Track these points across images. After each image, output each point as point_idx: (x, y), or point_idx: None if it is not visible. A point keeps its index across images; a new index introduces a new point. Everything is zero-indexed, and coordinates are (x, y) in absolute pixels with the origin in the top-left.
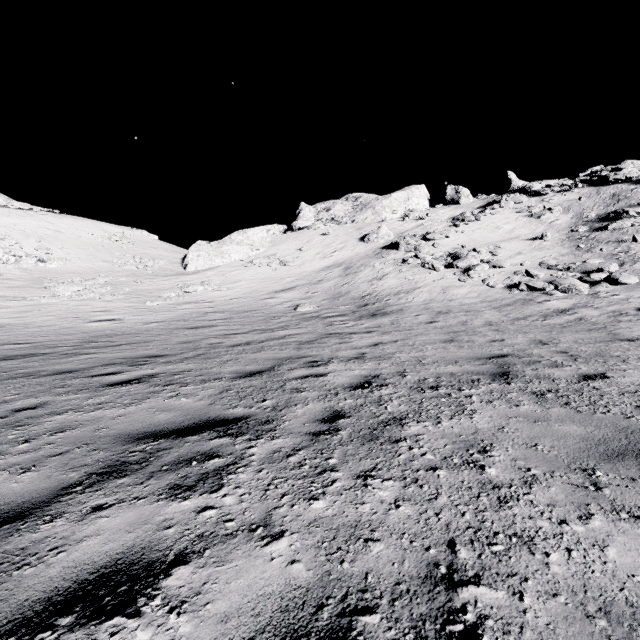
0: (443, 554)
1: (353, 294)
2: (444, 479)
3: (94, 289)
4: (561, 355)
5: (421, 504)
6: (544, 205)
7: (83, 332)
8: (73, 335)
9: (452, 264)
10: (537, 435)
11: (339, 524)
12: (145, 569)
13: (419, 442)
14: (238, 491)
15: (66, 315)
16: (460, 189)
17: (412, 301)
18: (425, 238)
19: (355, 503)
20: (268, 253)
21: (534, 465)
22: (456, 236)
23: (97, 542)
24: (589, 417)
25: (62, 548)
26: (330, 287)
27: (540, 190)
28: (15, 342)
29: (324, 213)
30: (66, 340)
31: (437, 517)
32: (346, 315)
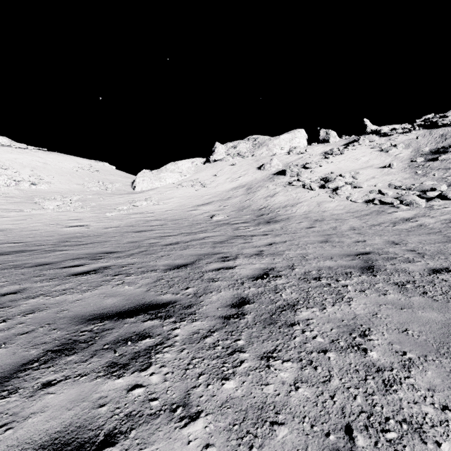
0: (342, 441)
1: (253, 207)
2: (334, 361)
3: (70, 204)
4: (411, 253)
5: (317, 386)
6: (391, 143)
7: (60, 234)
8: (53, 237)
9: (324, 185)
10: (405, 321)
11: (247, 405)
12: (77, 450)
13: (310, 326)
14: (163, 370)
15: (49, 222)
16: (329, 132)
17: (296, 212)
18: (304, 167)
19: (260, 384)
20: (192, 178)
21: (408, 349)
22: (327, 165)
23: (40, 419)
24: (445, 305)
25: (10, 425)
26: (236, 202)
27: (388, 132)
28: (12, 242)
29: (232, 150)
30: (48, 240)
31: (332, 400)
32: (248, 222)
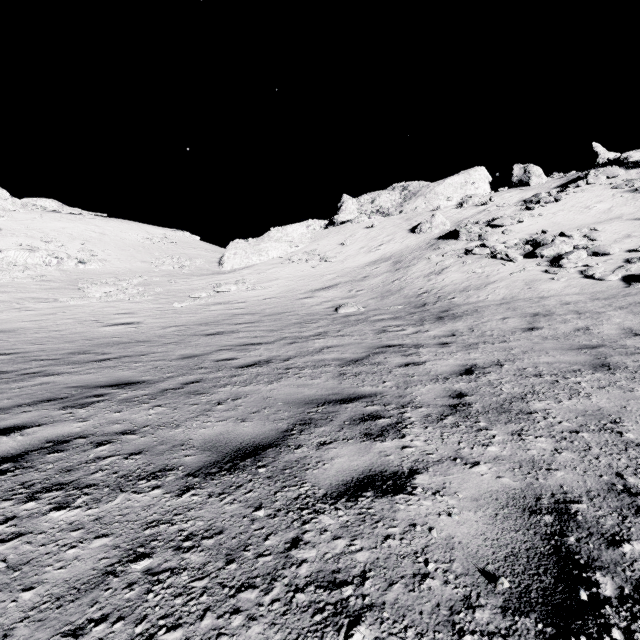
0: None
1: (406, 292)
2: None
3: (125, 290)
4: None
5: None
6: None
7: (88, 339)
8: (73, 343)
9: (534, 252)
10: None
11: None
12: None
13: None
14: None
15: (86, 318)
16: (530, 168)
17: (486, 299)
18: (491, 225)
19: None
20: (307, 249)
21: None
22: (532, 220)
23: None
24: None
25: None
26: (377, 284)
27: None
28: (2, 352)
29: (368, 205)
30: (58, 350)
31: None
32: (401, 318)
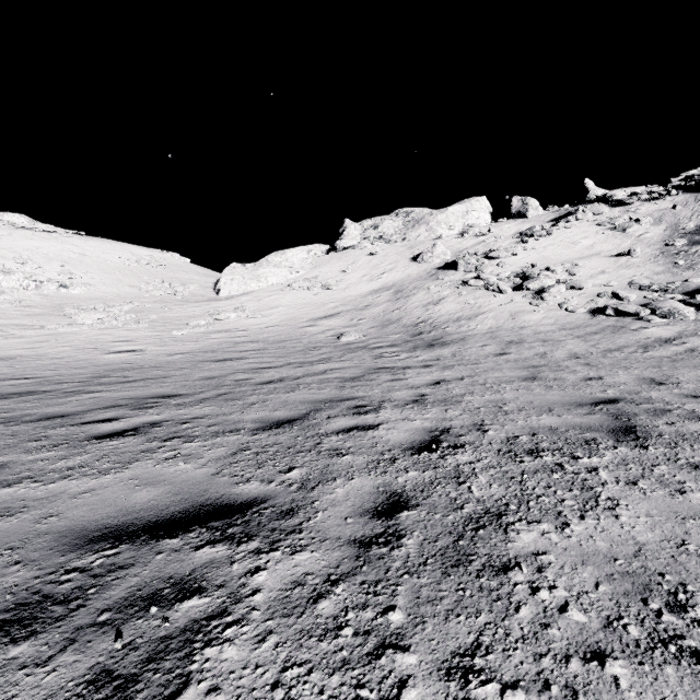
0: None
1: (405, 321)
2: (632, 695)
3: (117, 317)
4: (695, 401)
5: None
6: (630, 216)
7: (98, 365)
8: (86, 368)
9: (521, 285)
10: None
11: None
12: None
13: (545, 573)
14: None
15: (84, 345)
16: (528, 200)
17: (475, 329)
18: (488, 256)
19: None
20: (309, 276)
21: None
22: (524, 253)
23: None
24: None
25: None
26: (378, 313)
27: (624, 199)
28: (19, 377)
29: (371, 231)
30: (76, 374)
31: None
32: (398, 345)
